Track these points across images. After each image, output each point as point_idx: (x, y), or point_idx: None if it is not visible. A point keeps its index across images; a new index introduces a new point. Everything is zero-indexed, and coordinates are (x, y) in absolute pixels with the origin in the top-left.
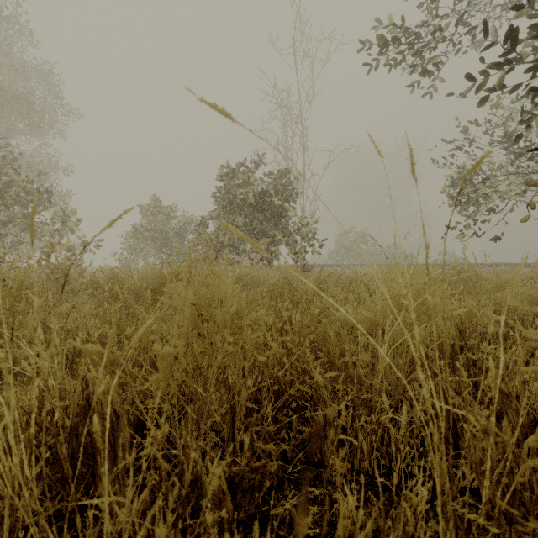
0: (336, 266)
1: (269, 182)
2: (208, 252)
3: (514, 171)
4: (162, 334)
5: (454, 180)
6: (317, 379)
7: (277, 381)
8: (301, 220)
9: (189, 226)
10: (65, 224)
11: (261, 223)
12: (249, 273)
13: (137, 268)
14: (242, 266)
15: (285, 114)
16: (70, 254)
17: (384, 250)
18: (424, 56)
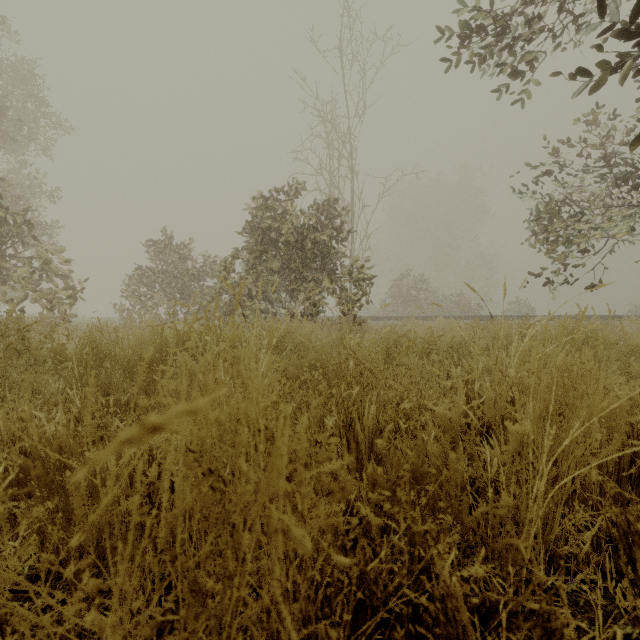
0: (391, 317)
1: (311, 214)
2: (233, 302)
3: (612, 204)
4: (152, 450)
5: (539, 214)
6: (446, 578)
7: (366, 580)
8: (352, 262)
9: (210, 268)
10: (46, 265)
11: (301, 265)
12: (289, 333)
13: (130, 328)
14: (279, 322)
15: (330, 131)
16: (51, 304)
17: (447, 298)
18: (512, 53)
